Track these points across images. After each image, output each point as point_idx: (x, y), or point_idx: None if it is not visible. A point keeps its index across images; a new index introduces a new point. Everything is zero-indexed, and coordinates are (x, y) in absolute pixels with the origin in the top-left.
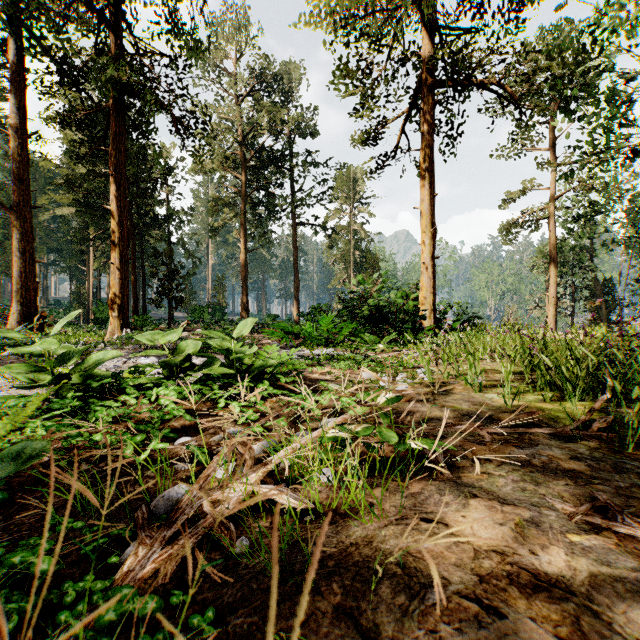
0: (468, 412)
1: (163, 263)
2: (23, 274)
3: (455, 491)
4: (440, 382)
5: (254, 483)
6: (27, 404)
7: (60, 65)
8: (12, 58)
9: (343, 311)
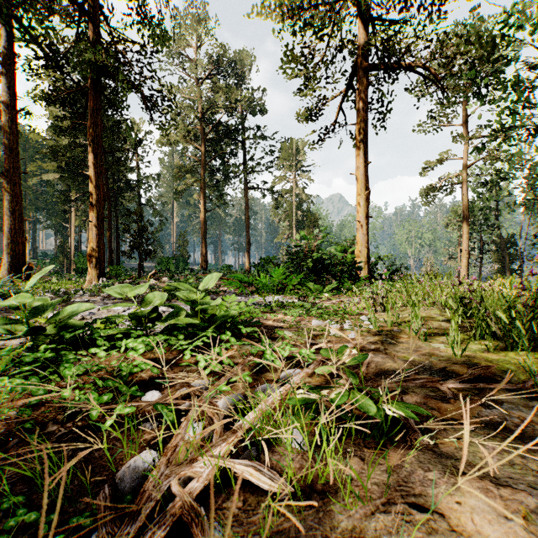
0: (421, 363)
1: (134, 221)
2: (13, 230)
3: (438, 464)
4: (386, 331)
5: (225, 456)
6: (2, 355)
7: (45, 50)
8: (3, 44)
9: (289, 262)
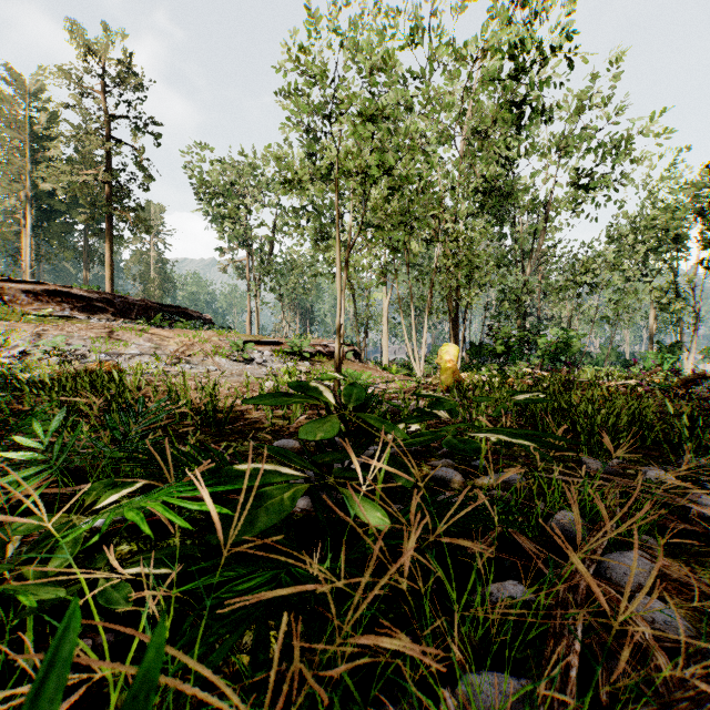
0: None
1: None
2: None
3: None
4: None
5: None
6: None
7: None
8: None
9: None
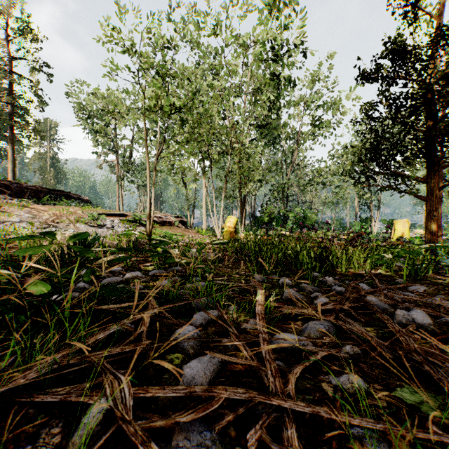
0: None
1: None
2: None
3: None
4: None
5: None
6: None
7: None
8: None
9: None
